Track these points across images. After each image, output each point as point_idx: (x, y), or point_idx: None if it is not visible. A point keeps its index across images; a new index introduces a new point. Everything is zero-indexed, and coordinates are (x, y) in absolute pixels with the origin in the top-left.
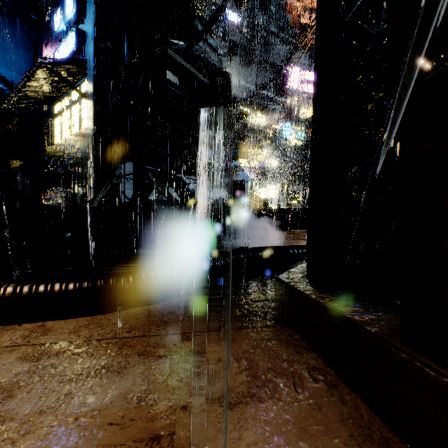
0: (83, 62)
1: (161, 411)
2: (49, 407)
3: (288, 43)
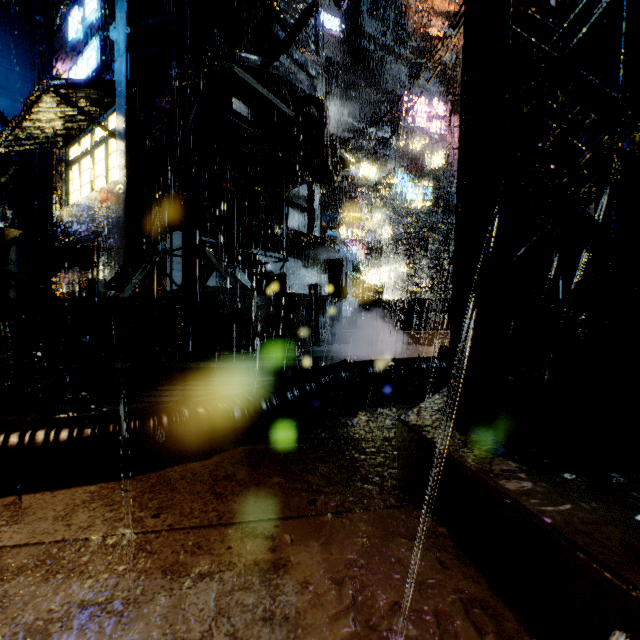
0: (111, 85)
1: None
2: None
3: (409, 61)
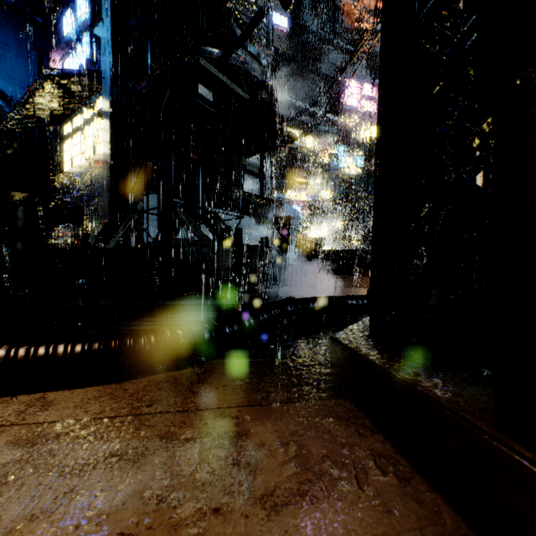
0: (98, 74)
1: (187, 515)
2: (43, 511)
3: (344, 51)
